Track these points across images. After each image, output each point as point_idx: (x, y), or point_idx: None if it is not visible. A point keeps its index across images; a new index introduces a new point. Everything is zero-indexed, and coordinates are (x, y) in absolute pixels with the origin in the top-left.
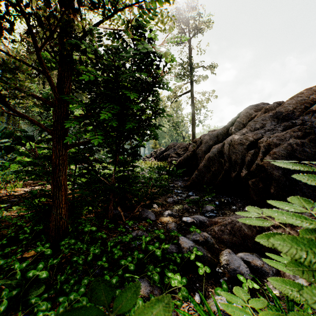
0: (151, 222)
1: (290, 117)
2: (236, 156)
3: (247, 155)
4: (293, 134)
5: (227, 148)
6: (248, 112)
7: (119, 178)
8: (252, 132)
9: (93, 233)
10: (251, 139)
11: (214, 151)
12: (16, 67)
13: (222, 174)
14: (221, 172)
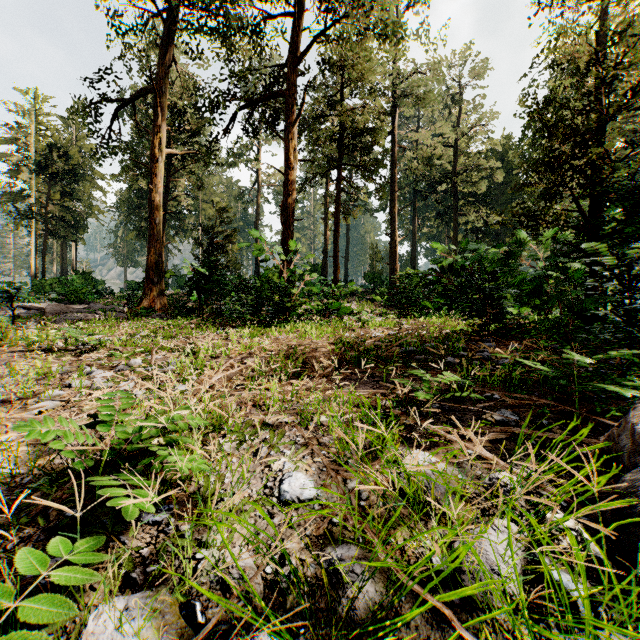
0: None
1: None
2: None
3: None
4: None
5: None
6: None
7: None
8: None
9: None
10: None
11: None
12: (560, 214)
13: None
14: None
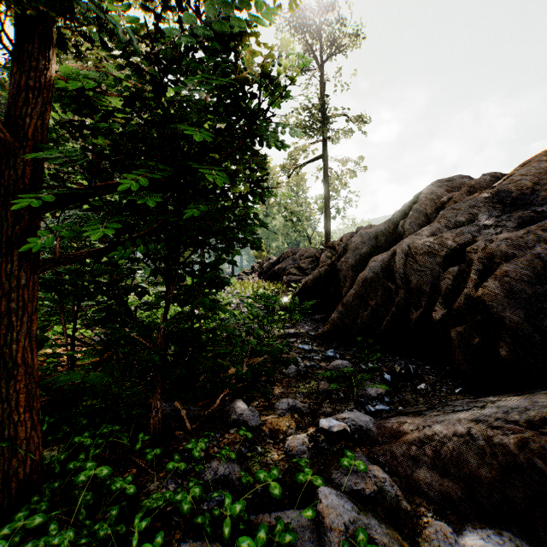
0: (250, 435)
1: (528, 200)
2: (421, 277)
3: (443, 277)
4: (541, 235)
5: (402, 261)
6: (435, 192)
7: (174, 336)
8: (451, 229)
9: (101, 484)
10: (451, 245)
11: (374, 268)
12: None
13: (393, 313)
14: (390, 309)
